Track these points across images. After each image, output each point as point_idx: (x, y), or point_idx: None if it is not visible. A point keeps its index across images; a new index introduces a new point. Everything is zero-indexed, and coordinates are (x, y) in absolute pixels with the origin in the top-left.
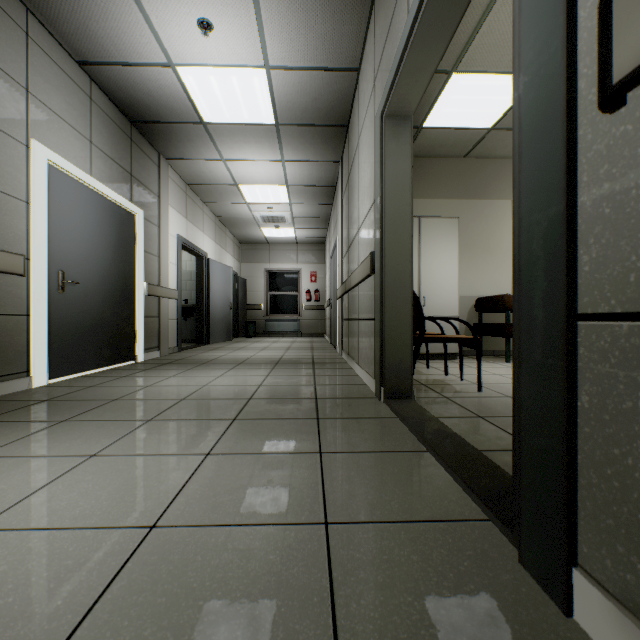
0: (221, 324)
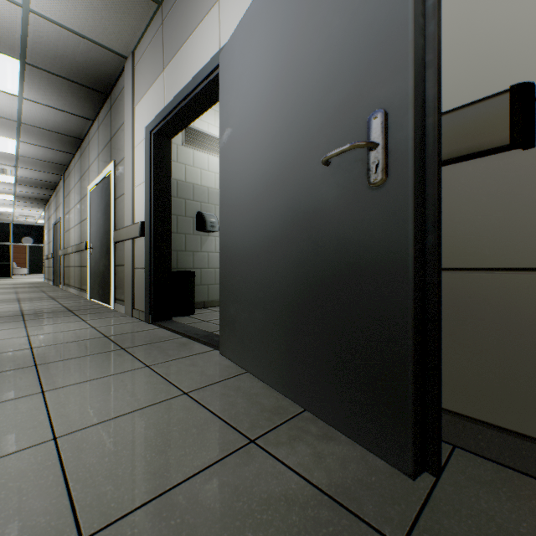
0: (273, 292)
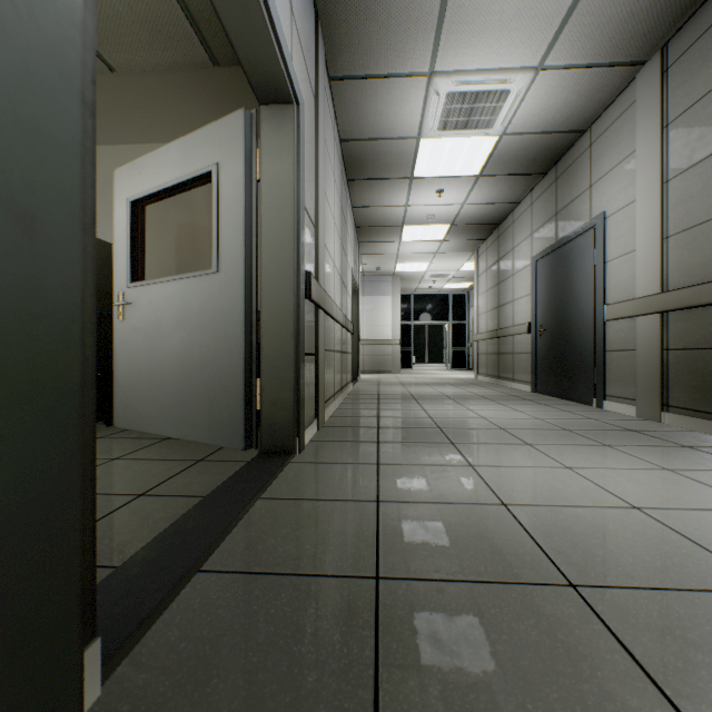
0: None
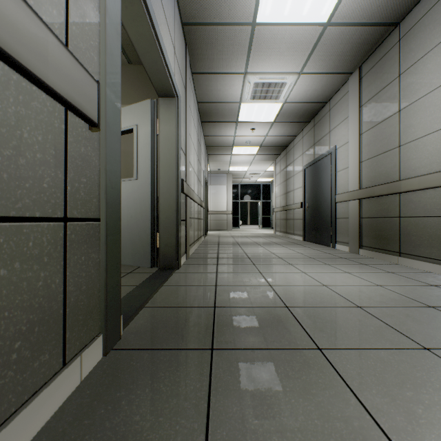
0: None
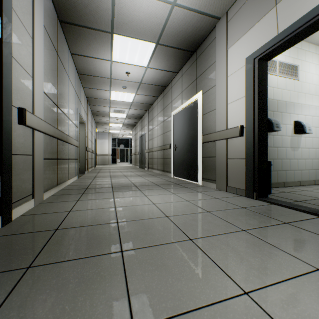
0: None
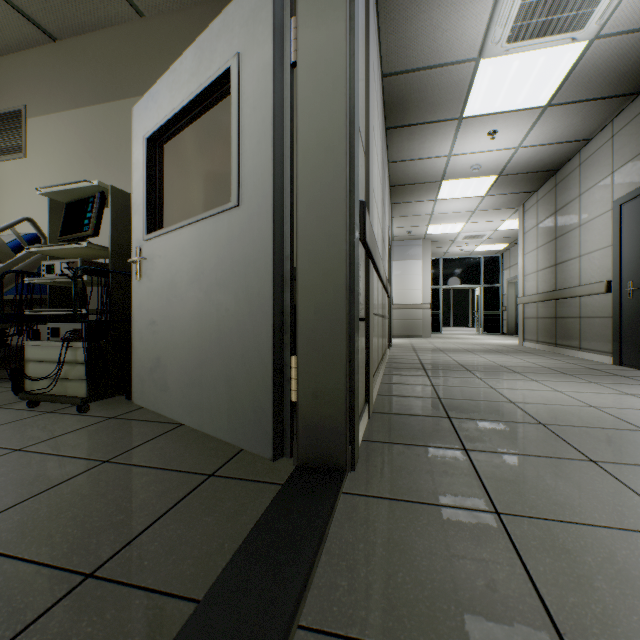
0: None
